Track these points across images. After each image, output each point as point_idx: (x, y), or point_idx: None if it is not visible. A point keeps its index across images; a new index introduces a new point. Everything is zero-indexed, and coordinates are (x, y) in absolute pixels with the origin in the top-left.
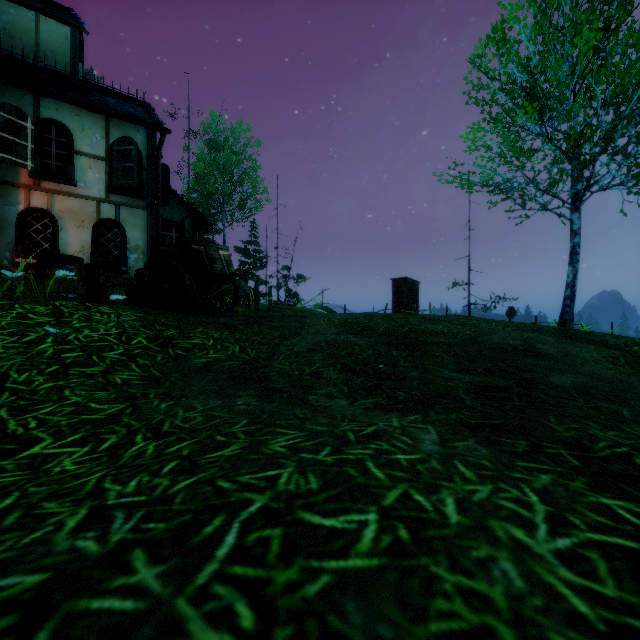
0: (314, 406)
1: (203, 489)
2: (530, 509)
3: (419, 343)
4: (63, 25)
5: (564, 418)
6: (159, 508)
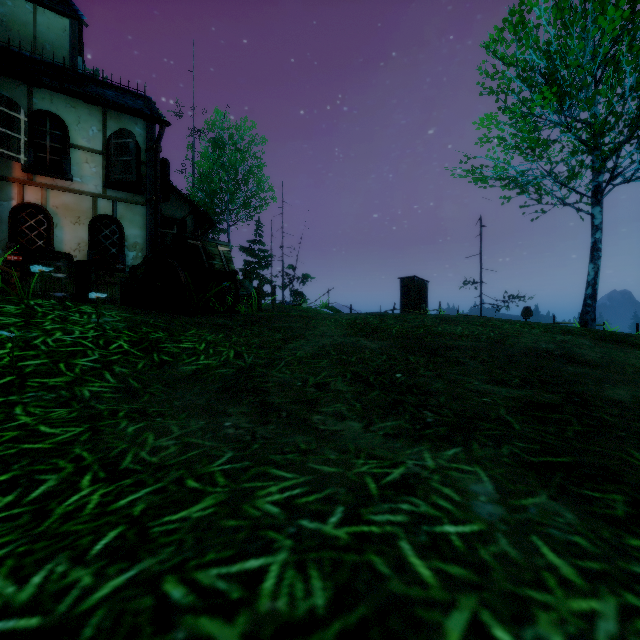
0: (320, 431)
1: (137, 602)
2: None
3: (439, 347)
4: (62, 17)
5: None
6: None
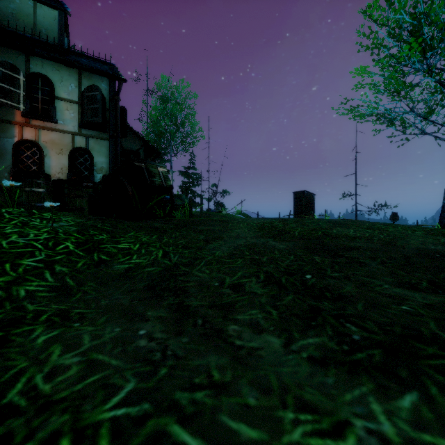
0: (235, 348)
1: None
2: None
3: (338, 248)
4: (53, 9)
5: None
6: None
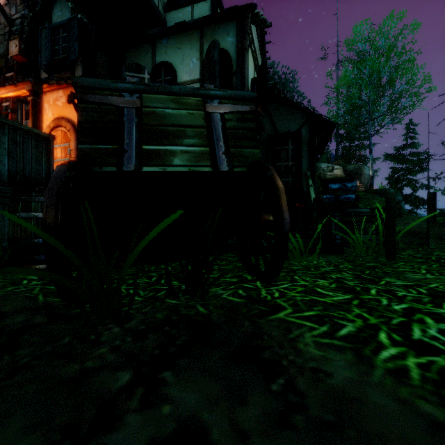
0: None
1: None
2: None
3: None
4: (207, 1)
5: None
6: None
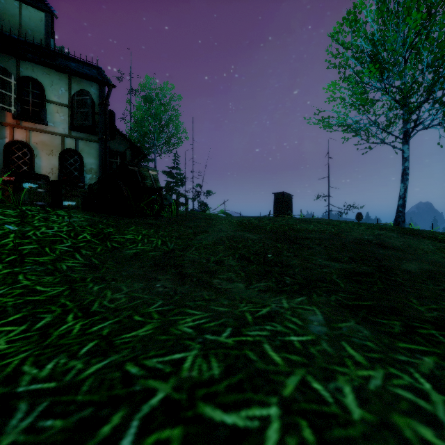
0: (217, 288)
1: (111, 374)
2: (428, 400)
3: (297, 238)
4: (39, 11)
5: (422, 299)
6: (63, 398)
